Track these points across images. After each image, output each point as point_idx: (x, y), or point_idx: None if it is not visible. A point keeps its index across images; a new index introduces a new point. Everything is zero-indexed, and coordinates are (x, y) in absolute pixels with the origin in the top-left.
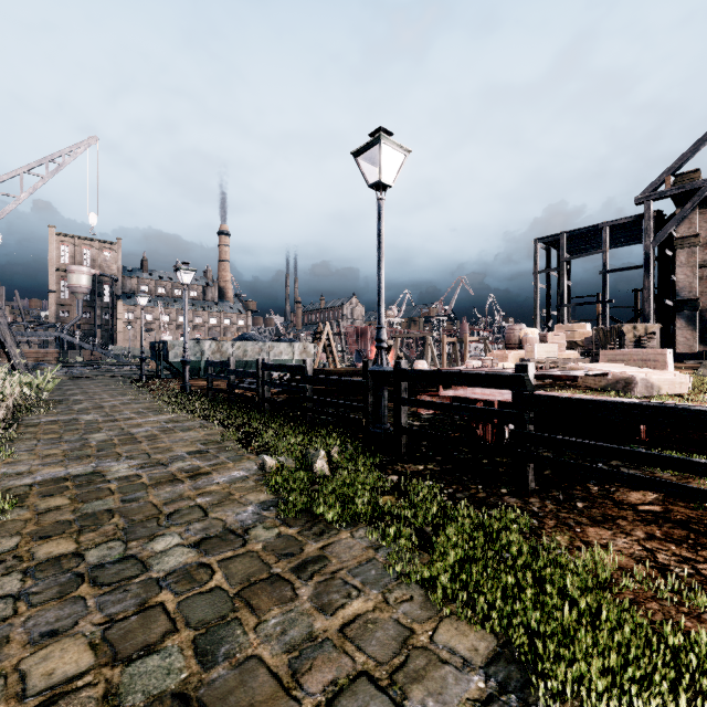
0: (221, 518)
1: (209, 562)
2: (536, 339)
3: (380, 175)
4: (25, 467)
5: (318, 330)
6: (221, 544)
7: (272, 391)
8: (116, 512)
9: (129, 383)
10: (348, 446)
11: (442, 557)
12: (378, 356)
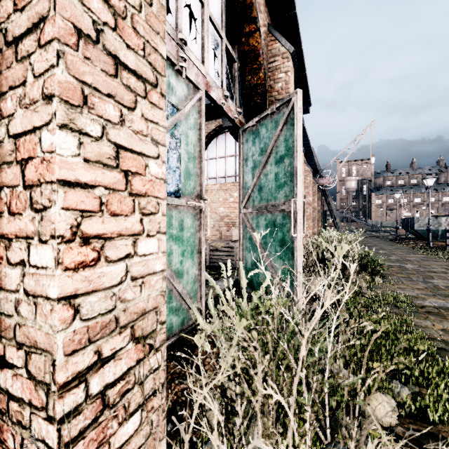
0: None
1: None
2: None
3: None
4: None
5: None
6: None
7: None
8: (415, 274)
9: (389, 241)
10: None
11: None
12: None
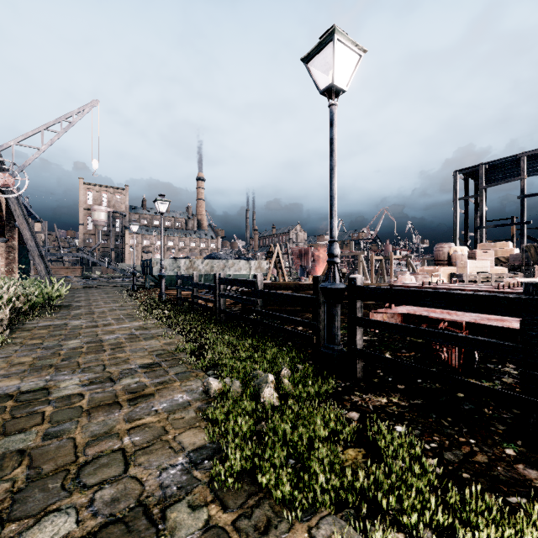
0: (140, 478)
1: None
2: (465, 256)
3: (333, 76)
4: None
5: (270, 250)
6: None
7: (230, 301)
8: (28, 455)
9: (124, 292)
10: (298, 367)
11: None
12: (330, 271)
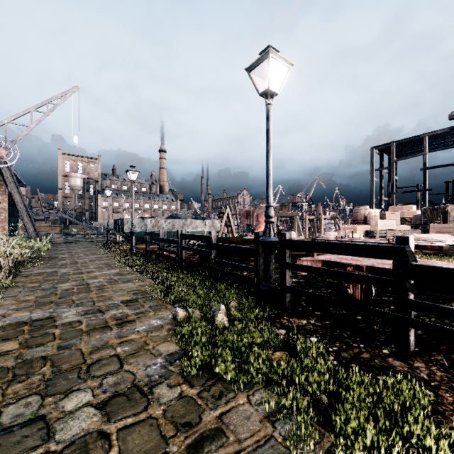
0: (132, 371)
1: (109, 431)
2: (377, 216)
3: (269, 83)
4: (3, 311)
5: (221, 211)
6: (126, 405)
7: (189, 253)
8: (49, 359)
9: (100, 246)
10: (243, 300)
11: (349, 450)
12: (267, 229)
